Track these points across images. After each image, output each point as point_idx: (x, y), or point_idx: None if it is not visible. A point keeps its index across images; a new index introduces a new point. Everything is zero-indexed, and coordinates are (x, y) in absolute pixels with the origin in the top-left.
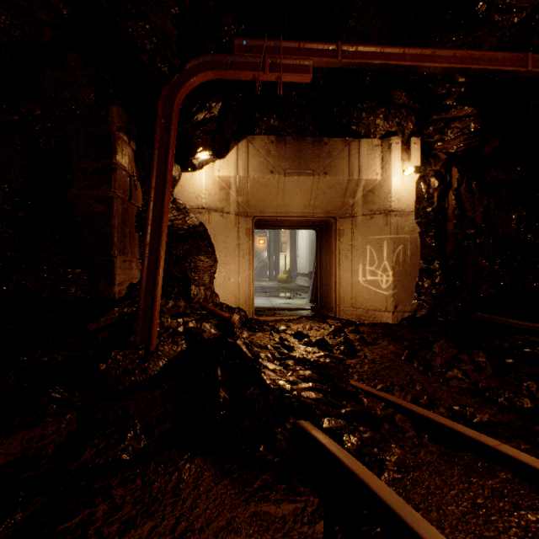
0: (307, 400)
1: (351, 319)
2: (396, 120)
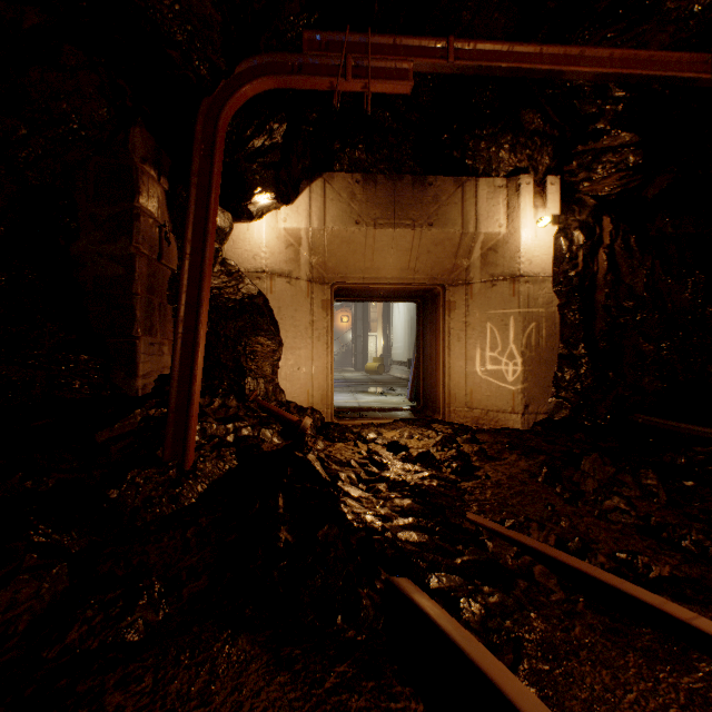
0: (406, 545)
1: (465, 423)
2: (526, 151)
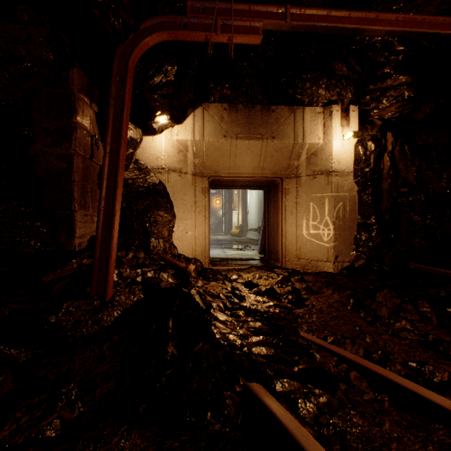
0: (258, 358)
1: (296, 268)
2: (336, 89)
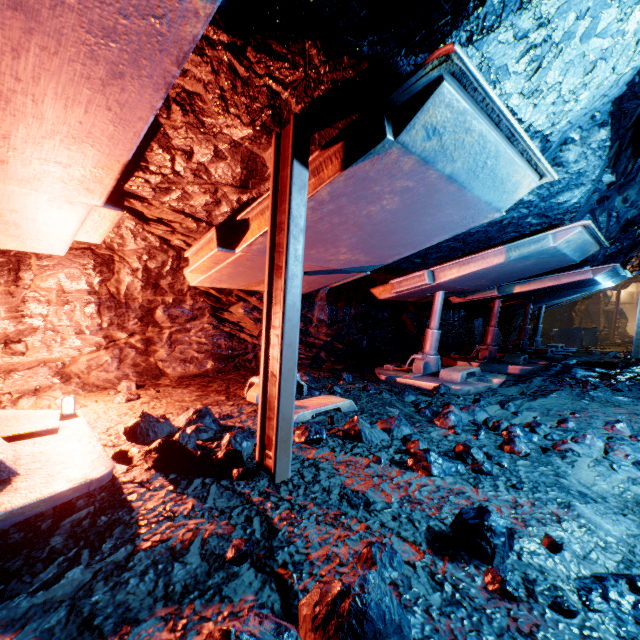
0: None
1: None
2: None
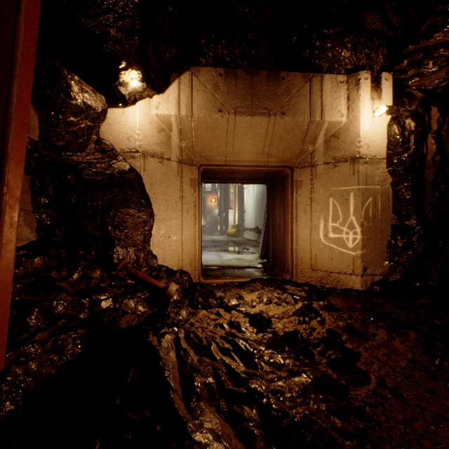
0: None
1: (310, 282)
2: (365, 50)
